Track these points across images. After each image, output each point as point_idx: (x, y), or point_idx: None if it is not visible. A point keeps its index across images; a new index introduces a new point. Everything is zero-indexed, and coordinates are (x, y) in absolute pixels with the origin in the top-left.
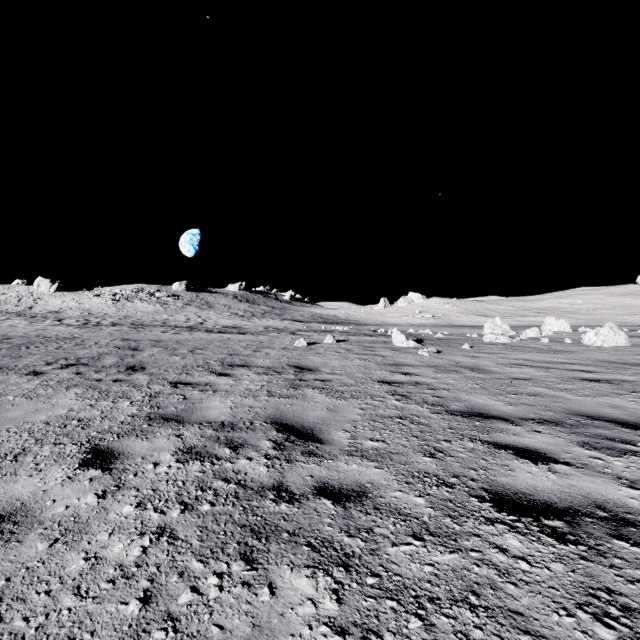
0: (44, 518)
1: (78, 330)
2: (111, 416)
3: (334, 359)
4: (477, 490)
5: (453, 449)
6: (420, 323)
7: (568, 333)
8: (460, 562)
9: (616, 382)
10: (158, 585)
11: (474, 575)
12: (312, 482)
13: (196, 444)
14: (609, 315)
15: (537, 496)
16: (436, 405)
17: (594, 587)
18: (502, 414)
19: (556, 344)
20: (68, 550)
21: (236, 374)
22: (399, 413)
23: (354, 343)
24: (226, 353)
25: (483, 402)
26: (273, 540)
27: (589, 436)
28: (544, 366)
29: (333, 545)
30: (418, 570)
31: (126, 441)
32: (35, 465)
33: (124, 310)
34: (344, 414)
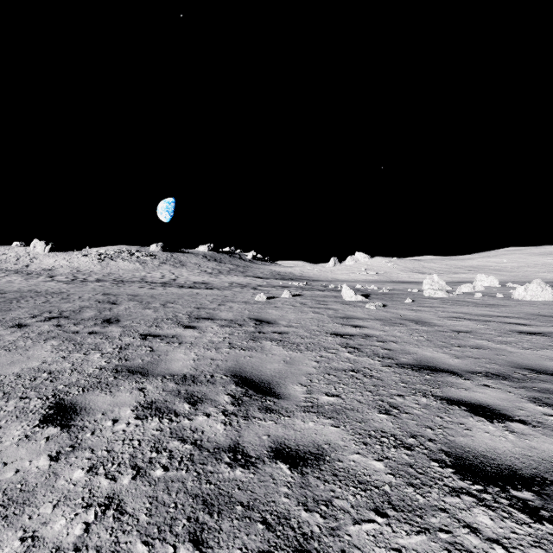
0: None
1: (66, 285)
2: (80, 368)
3: (290, 312)
4: (437, 453)
5: (407, 405)
6: (365, 279)
7: (498, 288)
8: (429, 547)
9: (551, 335)
10: None
11: None
12: (268, 442)
13: (157, 398)
14: (531, 272)
15: (499, 460)
16: (386, 358)
17: None
18: (450, 367)
19: (489, 298)
20: (5, 527)
21: (201, 326)
22: (352, 366)
23: (308, 297)
24: (194, 307)
25: (430, 355)
26: (226, 515)
27: (538, 391)
28: (482, 319)
29: (290, 522)
30: None
31: (90, 395)
32: None
33: (108, 268)
34: (300, 367)
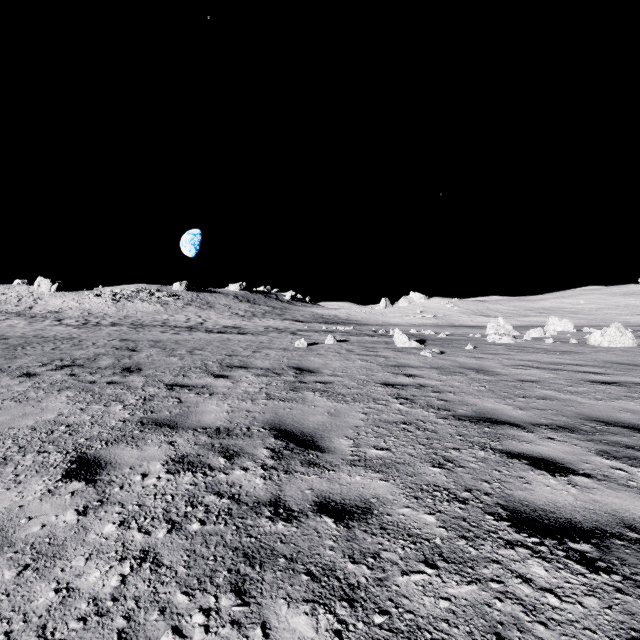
0: (16, 539)
1: (77, 330)
2: (101, 421)
3: (335, 360)
4: (492, 506)
5: (463, 458)
6: (421, 323)
7: (572, 333)
8: (480, 595)
9: (628, 384)
10: (135, 624)
11: (497, 612)
12: (312, 496)
13: (189, 452)
14: (612, 315)
15: (559, 514)
16: (442, 409)
17: (636, 628)
18: (512, 419)
19: (561, 345)
20: (38, 579)
21: (234, 376)
22: (404, 418)
23: (355, 343)
24: (225, 354)
25: (491, 406)
26: (268, 567)
27: (607, 444)
28: (551, 367)
29: (335, 573)
30: (432, 606)
31: (115, 449)
32: (14, 476)
33: (124, 310)
34: (346, 419)
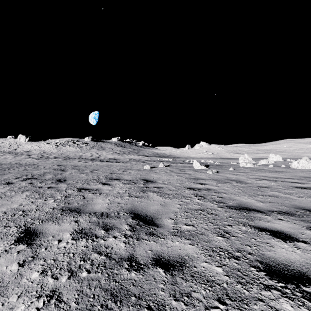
0: None
1: (37, 160)
2: (41, 208)
3: (164, 175)
4: (254, 261)
5: (234, 231)
6: (206, 157)
7: (282, 162)
8: None
9: None
10: None
11: None
12: (151, 255)
13: (85, 227)
14: (300, 153)
15: (293, 267)
16: (220, 202)
17: None
18: (258, 208)
19: (277, 168)
20: None
21: (113, 184)
22: (200, 207)
23: (174, 167)
24: (109, 172)
25: (246, 200)
26: (125, 303)
27: None
28: (274, 180)
29: (165, 308)
30: None
31: (46, 225)
32: None
33: (61, 150)
34: (170, 208)
